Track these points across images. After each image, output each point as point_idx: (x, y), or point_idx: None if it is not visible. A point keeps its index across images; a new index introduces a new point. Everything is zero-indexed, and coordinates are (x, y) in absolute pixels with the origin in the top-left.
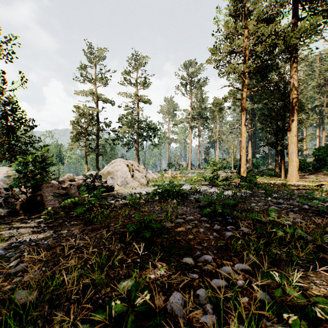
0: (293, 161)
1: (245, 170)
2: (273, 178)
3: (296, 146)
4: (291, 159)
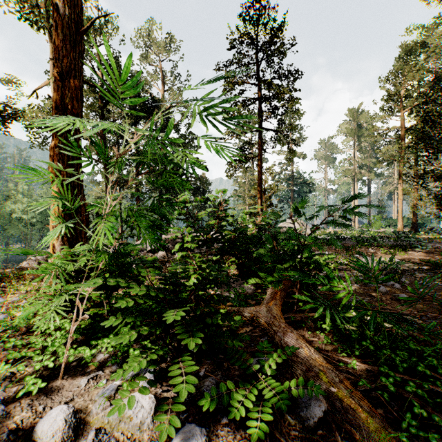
0: None
1: (401, 226)
2: None
3: None
4: None
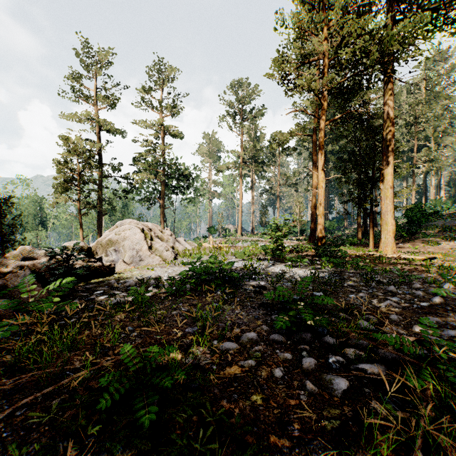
0: (388, 223)
1: (323, 237)
2: (359, 247)
3: (392, 203)
4: (386, 220)
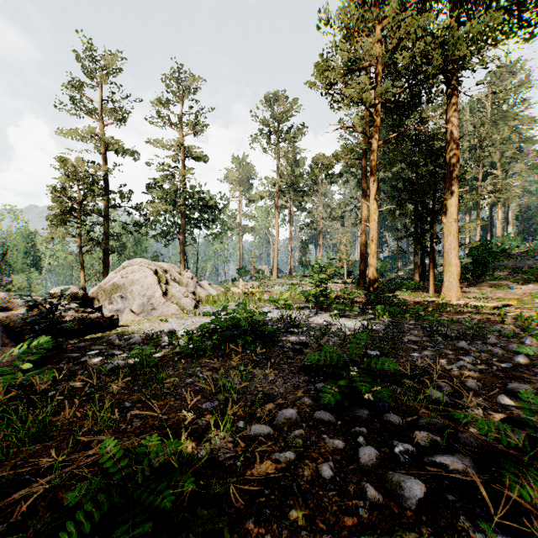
0: (451, 264)
1: (375, 280)
2: (417, 292)
3: (456, 239)
4: (449, 260)
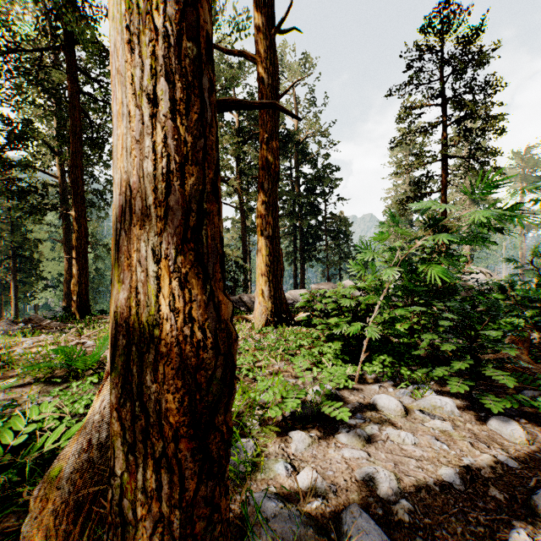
0: None
1: None
2: None
3: None
4: None
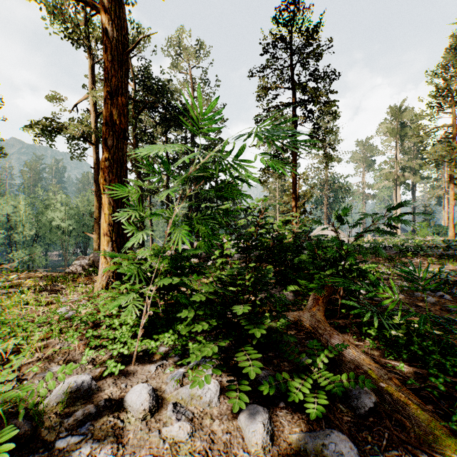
0: None
1: (452, 234)
2: None
3: None
4: None
